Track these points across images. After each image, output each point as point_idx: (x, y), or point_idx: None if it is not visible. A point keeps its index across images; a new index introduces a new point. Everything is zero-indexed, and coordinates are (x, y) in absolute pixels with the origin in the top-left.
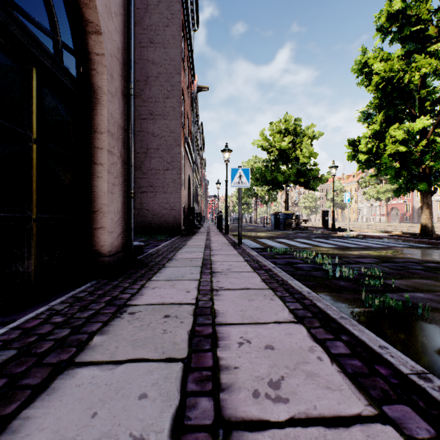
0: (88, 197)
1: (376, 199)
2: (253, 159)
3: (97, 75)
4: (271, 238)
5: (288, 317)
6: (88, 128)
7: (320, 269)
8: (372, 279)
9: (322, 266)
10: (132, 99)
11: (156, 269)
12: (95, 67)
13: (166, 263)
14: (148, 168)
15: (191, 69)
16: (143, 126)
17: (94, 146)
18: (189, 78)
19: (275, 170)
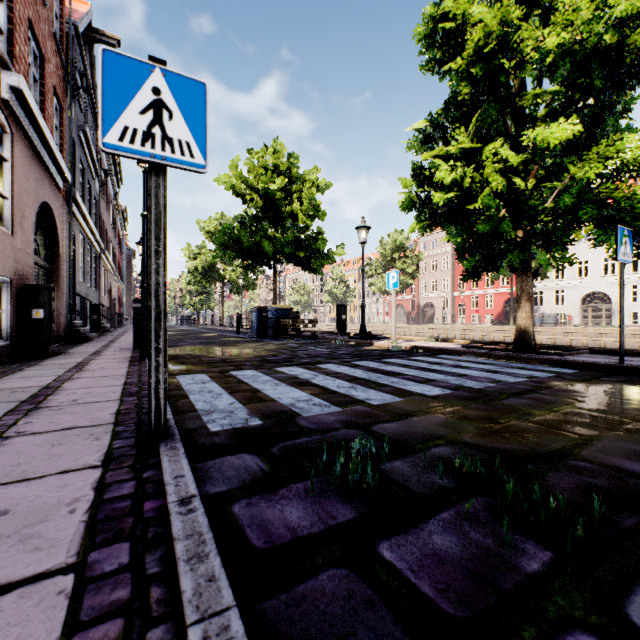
0: None
1: (383, 293)
2: (217, 218)
3: None
4: (264, 364)
5: None
6: None
7: None
8: None
9: None
10: None
11: None
12: None
13: None
14: None
15: None
16: None
17: None
18: None
19: (258, 232)
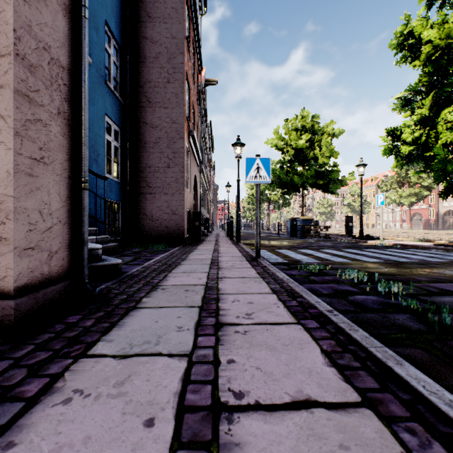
0: None
1: (398, 204)
2: None
3: None
4: (291, 248)
5: None
6: None
7: (399, 309)
8: None
9: (395, 300)
10: (86, 24)
11: (118, 315)
12: None
13: (143, 298)
14: (146, 165)
15: (198, 56)
16: (140, 116)
17: None
18: (195, 66)
19: (291, 171)
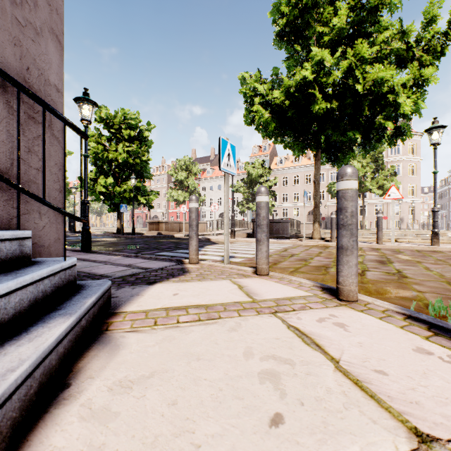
0: None
1: None
2: None
3: None
4: None
5: None
6: None
7: None
8: None
9: None
10: None
11: None
12: None
13: None
14: None
15: None
16: None
17: None
18: None
19: None
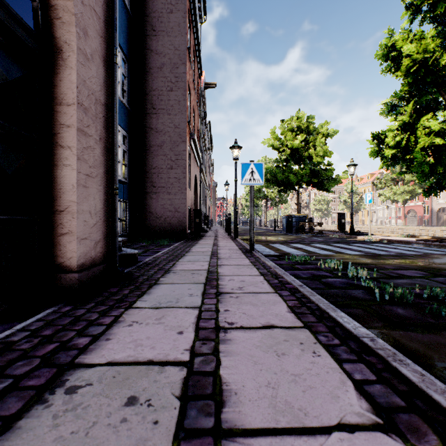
0: (51, 192)
1: (392, 201)
2: (263, 160)
3: (63, 26)
4: (285, 243)
5: (361, 408)
6: (51, 98)
7: (358, 287)
8: (445, 306)
9: (358, 281)
10: (117, 69)
11: (145, 288)
12: (59, 16)
13: (160, 278)
14: (151, 166)
15: (198, 62)
16: (145, 122)
17: (59, 122)
18: (195, 72)
19: (286, 170)
